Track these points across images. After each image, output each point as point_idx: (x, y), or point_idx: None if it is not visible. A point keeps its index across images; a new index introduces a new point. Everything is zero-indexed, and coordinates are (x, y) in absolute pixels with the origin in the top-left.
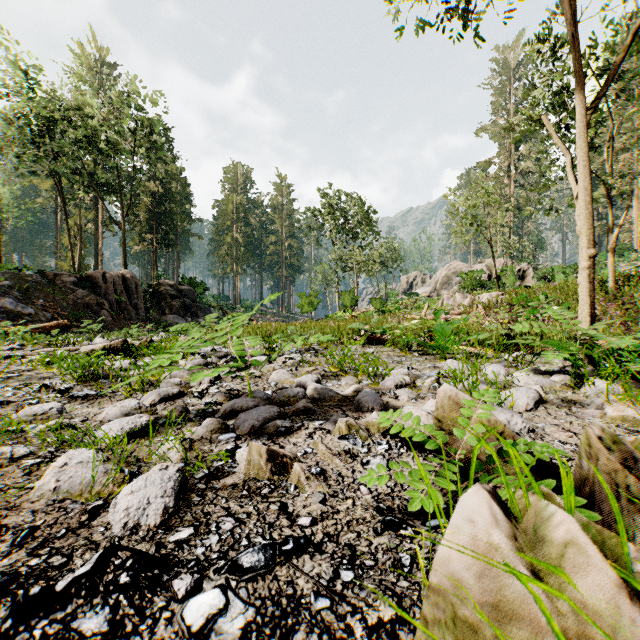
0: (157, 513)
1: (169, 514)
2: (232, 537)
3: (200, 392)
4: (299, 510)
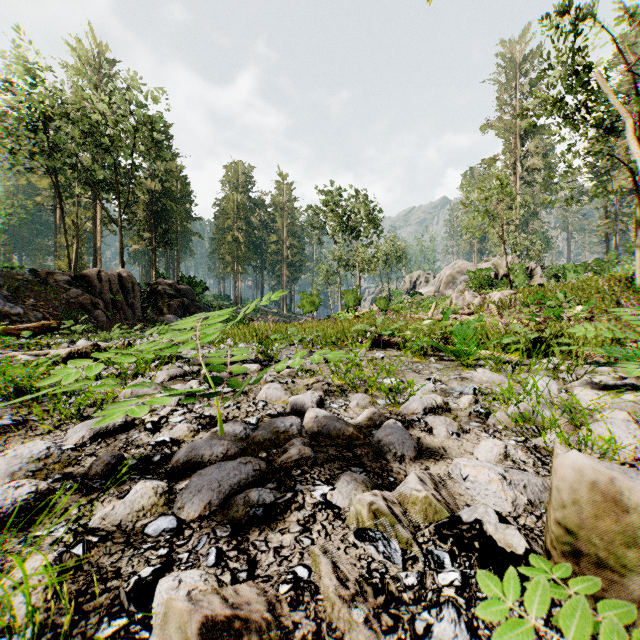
0: None
1: None
2: None
3: (155, 422)
4: None
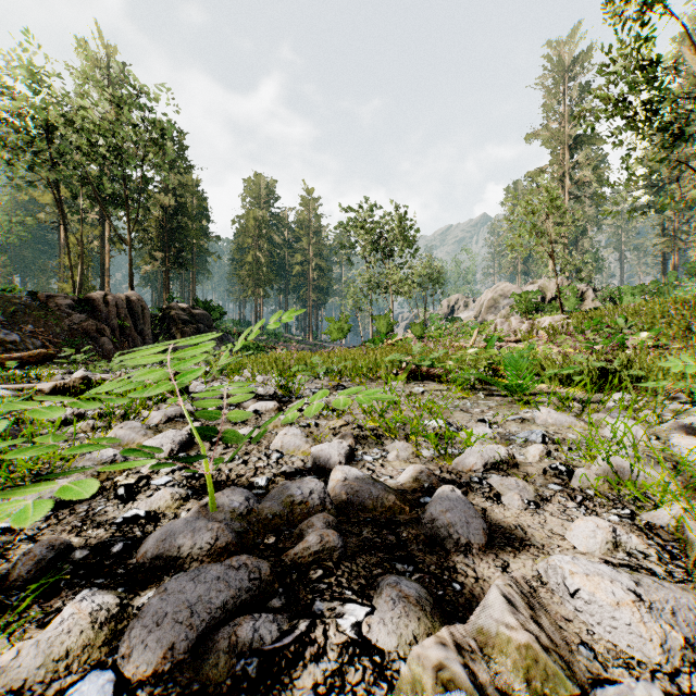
0: None
1: None
2: None
3: (131, 485)
4: None
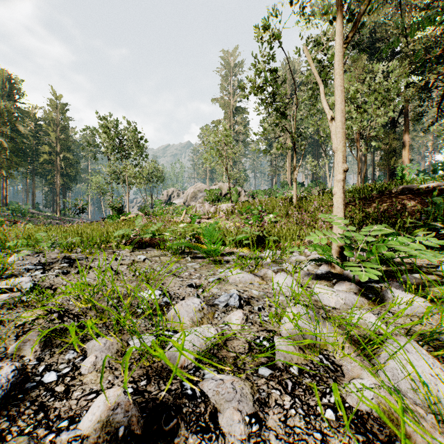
0: None
1: None
2: None
3: None
4: None
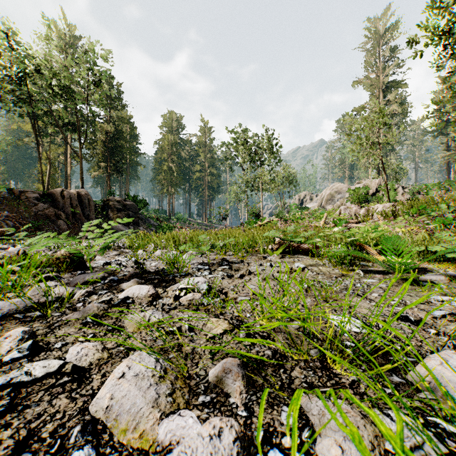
0: None
1: None
2: None
3: None
4: None
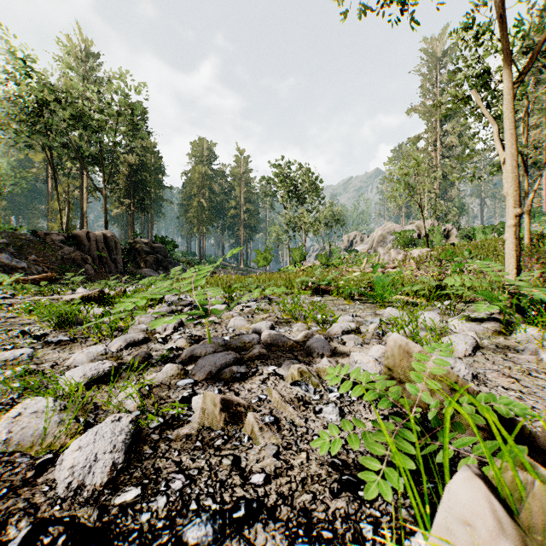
0: (104, 471)
1: (117, 471)
2: (181, 499)
3: (164, 338)
4: (252, 465)
